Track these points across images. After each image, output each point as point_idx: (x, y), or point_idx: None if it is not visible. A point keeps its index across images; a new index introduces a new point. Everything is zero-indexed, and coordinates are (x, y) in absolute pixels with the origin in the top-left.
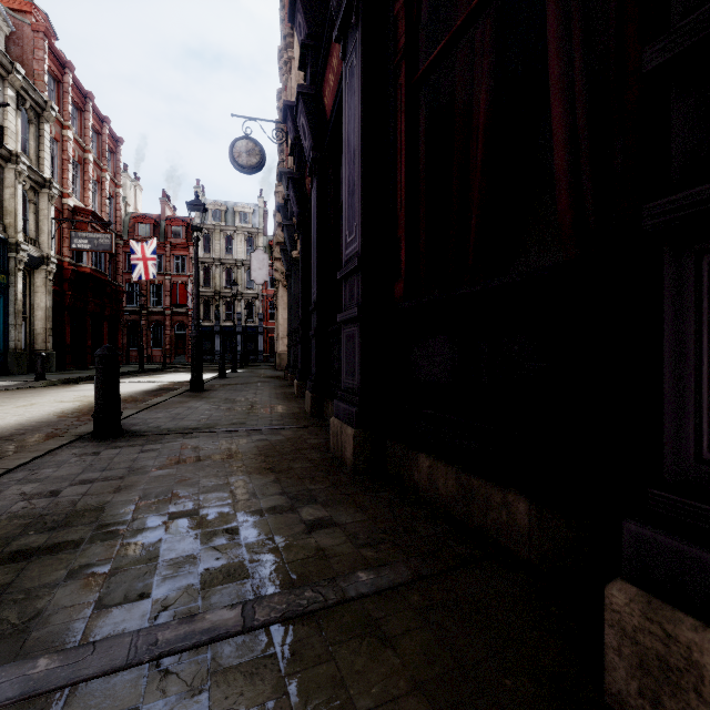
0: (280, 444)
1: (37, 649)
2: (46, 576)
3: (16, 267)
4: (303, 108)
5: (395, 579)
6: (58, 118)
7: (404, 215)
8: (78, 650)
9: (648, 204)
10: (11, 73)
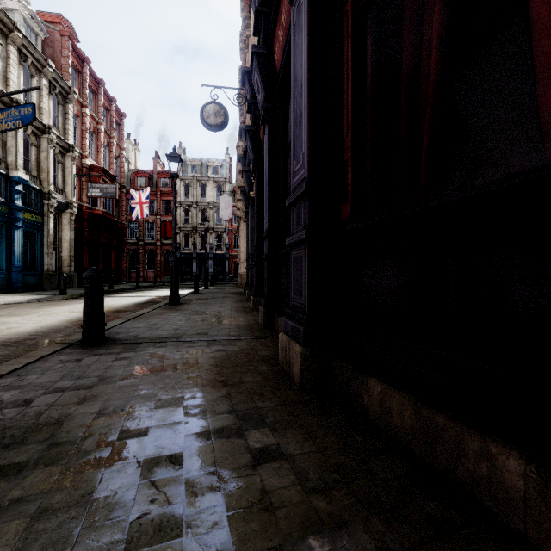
0: (234, 355)
1: None
2: None
3: (48, 211)
4: (256, 65)
5: None
6: (79, 99)
7: (351, 139)
8: None
9: None
10: (45, 67)
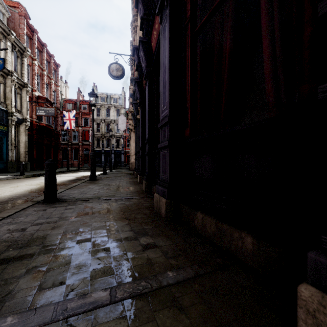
0: (130, 206)
1: (7, 312)
2: (15, 272)
3: (11, 123)
4: (142, 48)
5: (186, 276)
6: (30, 55)
7: (189, 97)
8: (27, 313)
9: (321, 85)
10: (9, 35)
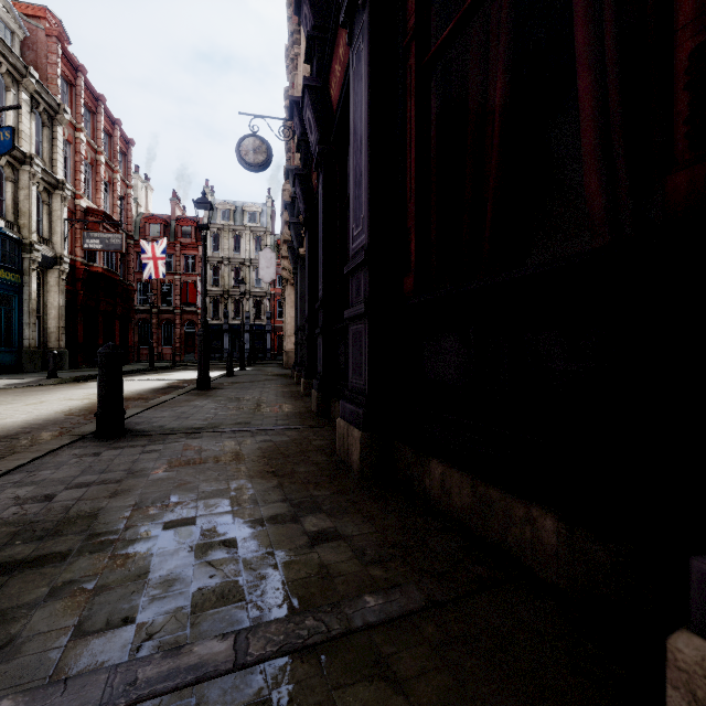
0: (284, 445)
1: (2, 686)
2: (25, 594)
3: (30, 267)
4: (309, 101)
5: (407, 605)
6: (71, 120)
7: (414, 205)
8: (46, 690)
9: None
10: (25, 77)
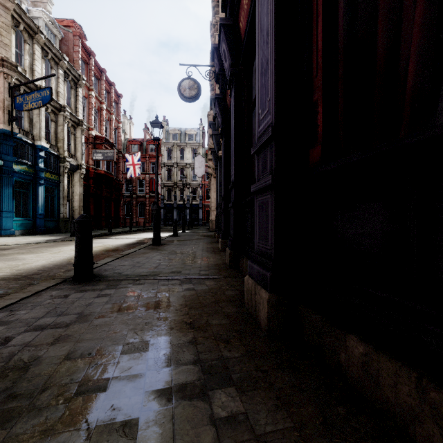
0: (203, 294)
1: None
2: None
3: (63, 171)
4: (224, 35)
5: None
6: (86, 84)
7: (321, 77)
8: None
9: None
10: (61, 60)
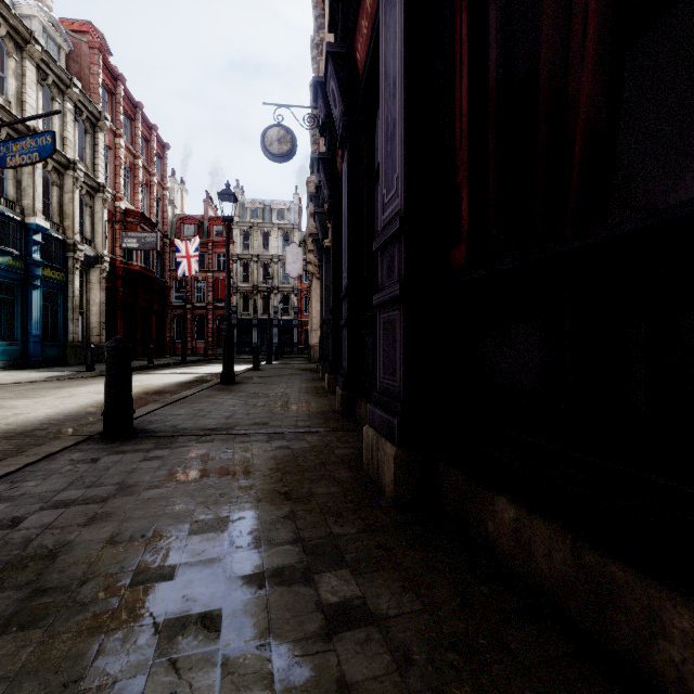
0: (302, 454)
1: None
2: None
3: (73, 266)
4: (332, 69)
5: None
6: (111, 127)
7: (466, 152)
8: None
9: None
10: (69, 87)
